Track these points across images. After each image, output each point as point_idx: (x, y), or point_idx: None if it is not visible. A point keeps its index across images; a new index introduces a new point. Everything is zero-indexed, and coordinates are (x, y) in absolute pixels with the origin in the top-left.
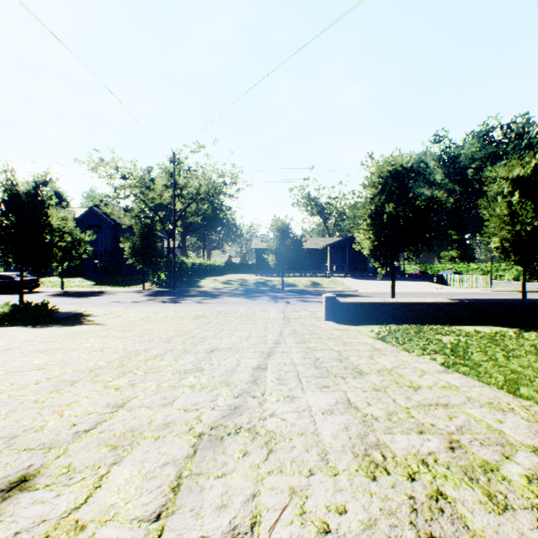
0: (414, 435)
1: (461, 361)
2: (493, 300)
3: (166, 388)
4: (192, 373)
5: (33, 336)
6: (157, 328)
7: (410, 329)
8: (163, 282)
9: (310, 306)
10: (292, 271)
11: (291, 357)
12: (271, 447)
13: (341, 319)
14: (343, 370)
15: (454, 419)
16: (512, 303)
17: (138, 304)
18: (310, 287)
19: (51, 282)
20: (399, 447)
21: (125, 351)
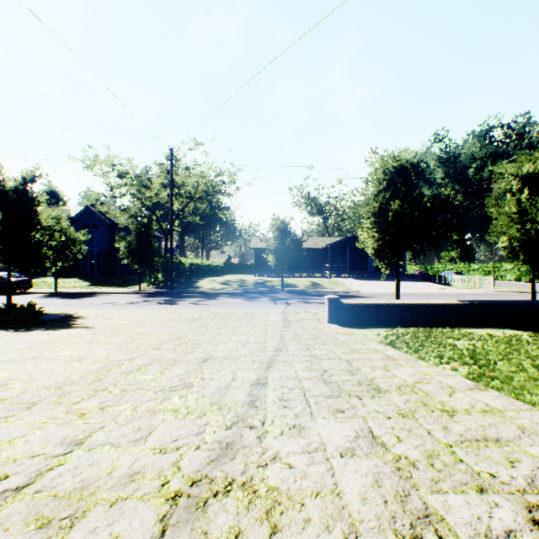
0: (474, 496)
1: (490, 374)
2: (504, 301)
3: (143, 414)
4: (178, 391)
5: (10, 342)
6: (149, 332)
7: (419, 332)
8: (160, 282)
9: (311, 307)
10: (292, 271)
11: (294, 369)
12: (275, 522)
13: (345, 322)
14: (357, 386)
15: (517, 466)
16: (524, 305)
17: (132, 306)
18: (310, 288)
19: (46, 282)
20: (460, 521)
21: (106, 361)
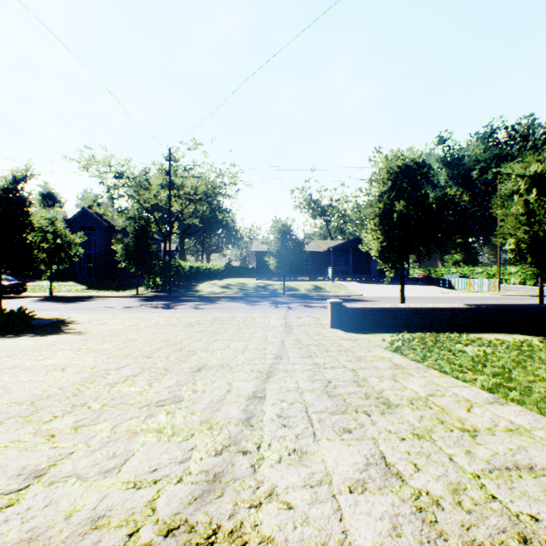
0: None
1: (509, 385)
2: (513, 305)
3: (121, 436)
4: (165, 407)
5: None
6: (143, 338)
7: (425, 337)
8: (158, 286)
9: (313, 312)
10: (294, 274)
11: (295, 379)
12: None
13: (348, 327)
14: (364, 400)
15: None
16: (533, 309)
17: (128, 310)
18: (312, 292)
19: (41, 286)
20: None
21: (92, 371)
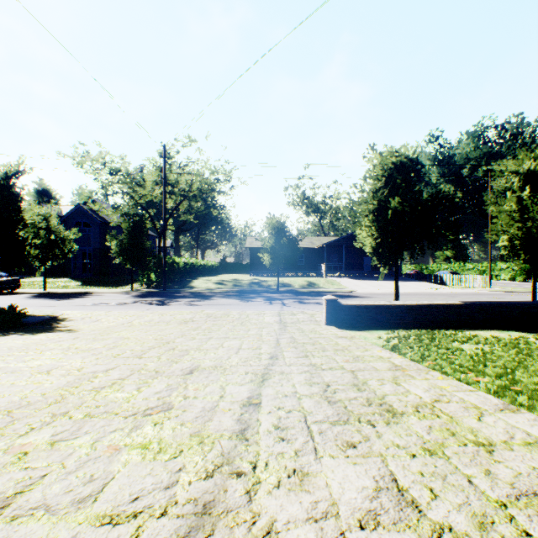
0: None
1: (516, 389)
2: (508, 302)
3: (102, 454)
4: (152, 416)
5: None
6: (135, 336)
7: (421, 335)
8: (153, 282)
9: (308, 308)
10: (288, 270)
11: (292, 382)
12: None
13: (343, 324)
14: (367, 407)
15: None
16: (527, 306)
17: (122, 307)
18: (306, 288)
19: (35, 282)
20: None
21: (78, 373)
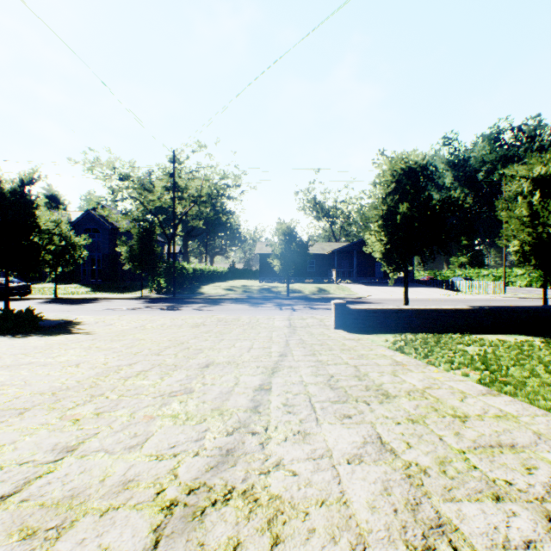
0: (490, 505)
1: (503, 379)
2: (516, 307)
3: (140, 420)
4: (177, 397)
5: (5, 348)
6: (150, 337)
7: (428, 338)
8: (163, 288)
9: (317, 313)
10: (298, 277)
11: (300, 374)
12: (278, 532)
13: (352, 328)
14: (364, 391)
15: (535, 473)
16: (536, 310)
17: (134, 312)
18: (317, 294)
19: (45, 288)
20: (476, 531)
21: (104, 367)
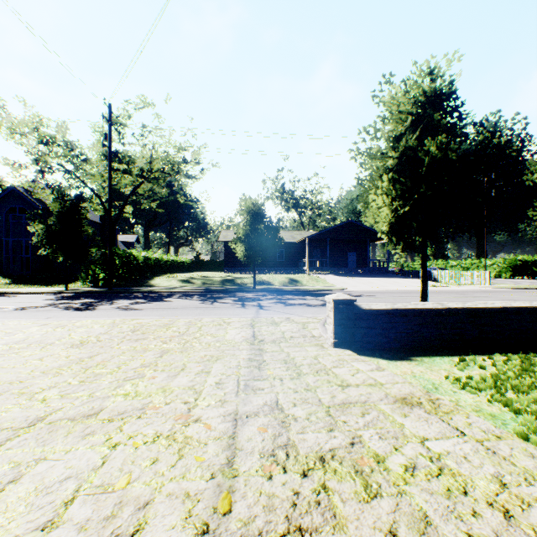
0: None
1: None
2: None
3: None
4: None
5: None
6: None
7: (533, 370)
8: (99, 279)
9: (295, 312)
10: (266, 267)
11: None
12: None
13: (364, 344)
14: None
15: None
16: None
17: (14, 313)
18: (288, 286)
19: None
20: None
21: None
